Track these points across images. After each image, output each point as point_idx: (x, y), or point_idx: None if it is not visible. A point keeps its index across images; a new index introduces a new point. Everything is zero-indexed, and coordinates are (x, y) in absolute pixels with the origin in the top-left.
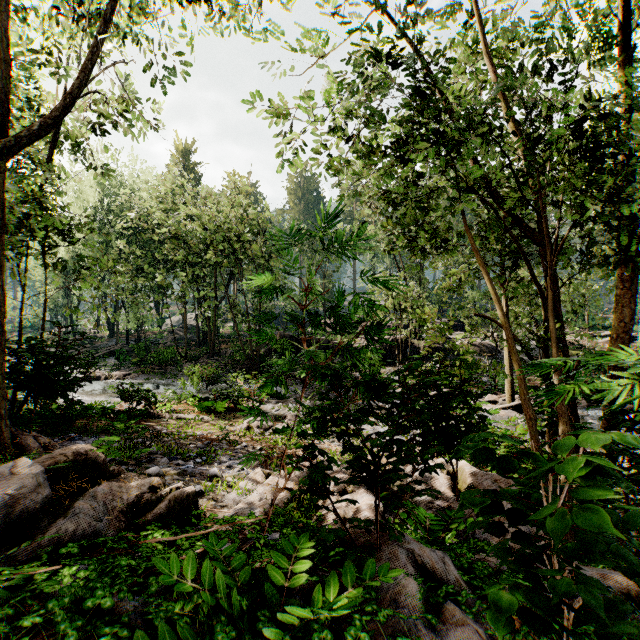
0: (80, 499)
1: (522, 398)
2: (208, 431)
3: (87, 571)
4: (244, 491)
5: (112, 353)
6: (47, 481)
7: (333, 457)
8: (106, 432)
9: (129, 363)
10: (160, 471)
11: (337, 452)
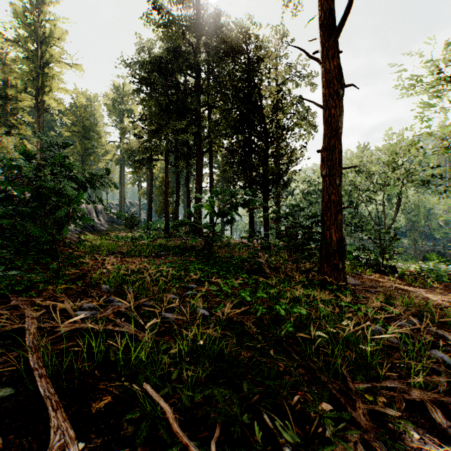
0: None
1: None
2: None
3: None
4: None
5: None
6: None
7: None
8: None
9: None
10: None
11: None
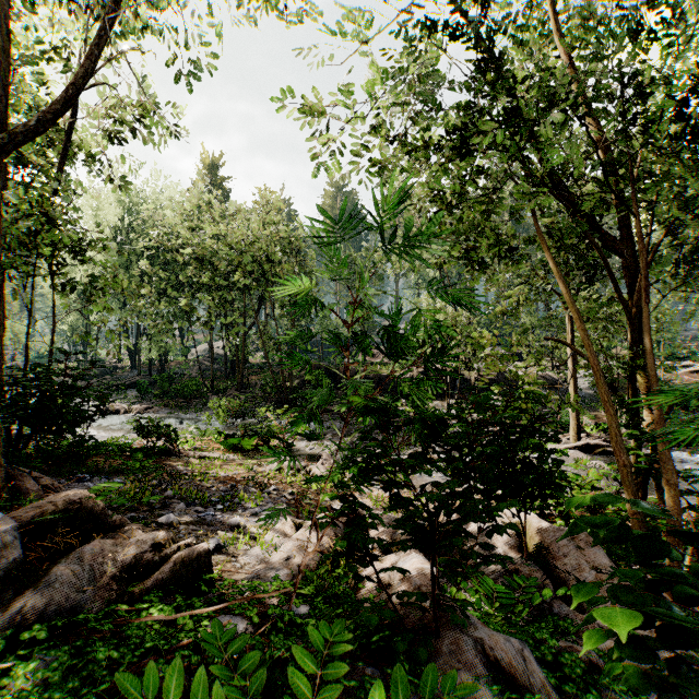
0: (62, 561)
1: (613, 439)
2: (233, 472)
3: (47, 670)
4: (270, 546)
5: (133, 385)
6: (21, 539)
7: (374, 503)
8: (120, 472)
9: (151, 396)
10: (174, 520)
11: (379, 497)
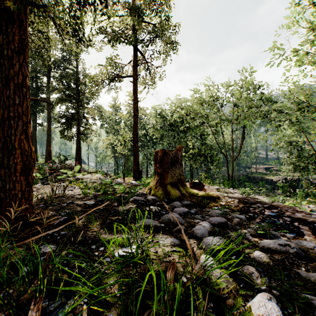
0: None
1: None
2: None
3: None
4: None
5: None
6: None
7: None
8: None
9: None
10: None
11: None
